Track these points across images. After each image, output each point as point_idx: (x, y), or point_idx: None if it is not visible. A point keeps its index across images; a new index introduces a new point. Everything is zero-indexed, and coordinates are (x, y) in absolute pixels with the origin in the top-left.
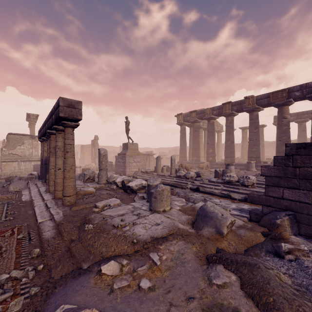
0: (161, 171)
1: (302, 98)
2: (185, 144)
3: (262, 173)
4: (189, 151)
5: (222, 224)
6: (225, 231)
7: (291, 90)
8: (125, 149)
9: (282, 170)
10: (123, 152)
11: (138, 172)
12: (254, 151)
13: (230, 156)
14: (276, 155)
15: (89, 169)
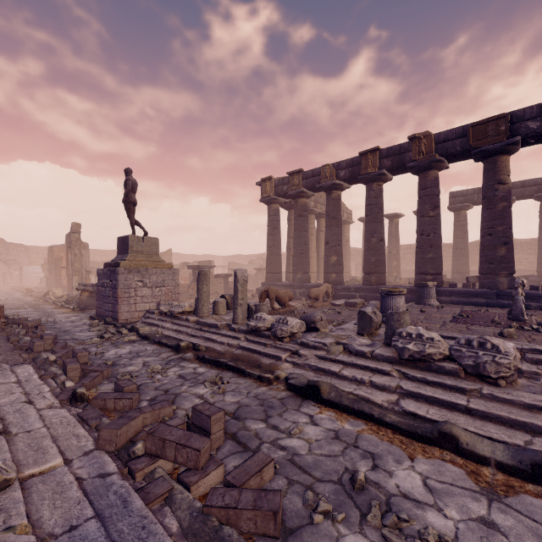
0: (212, 310)
1: None
2: (279, 244)
3: None
4: (287, 261)
5: None
6: None
7: (518, 117)
8: (121, 253)
9: None
10: (116, 260)
11: (152, 313)
12: (430, 260)
13: (377, 271)
14: (480, 268)
15: None
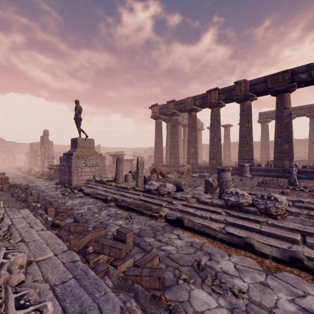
0: (124, 179)
1: (309, 82)
2: (162, 142)
3: None
4: (166, 152)
5: None
6: None
7: (295, 72)
8: (73, 148)
9: None
10: (70, 151)
11: (91, 181)
12: (246, 151)
13: (217, 157)
14: (274, 156)
15: (6, 178)
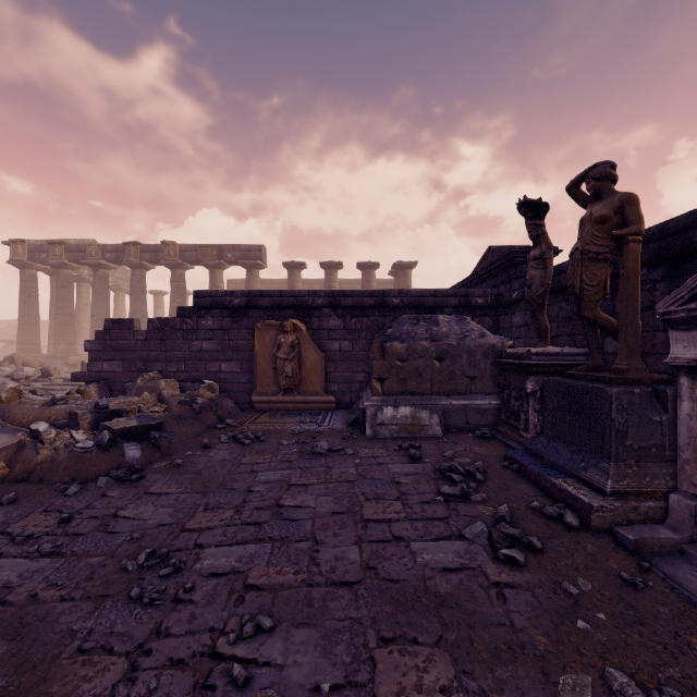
0: None
1: (236, 263)
2: (38, 313)
3: (86, 349)
4: (50, 332)
5: (1, 390)
6: (4, 395)
7: (223, 249)
8: None
9: (102, 344)
10: None
11: None
12: None
13: None
14: None
15: None
